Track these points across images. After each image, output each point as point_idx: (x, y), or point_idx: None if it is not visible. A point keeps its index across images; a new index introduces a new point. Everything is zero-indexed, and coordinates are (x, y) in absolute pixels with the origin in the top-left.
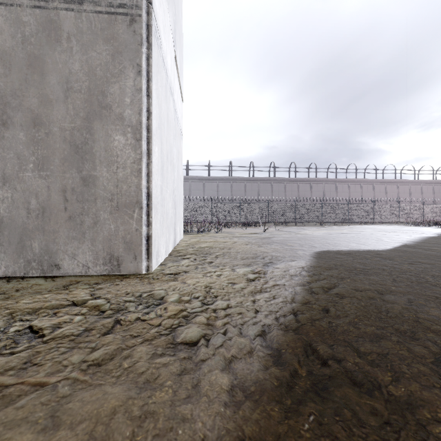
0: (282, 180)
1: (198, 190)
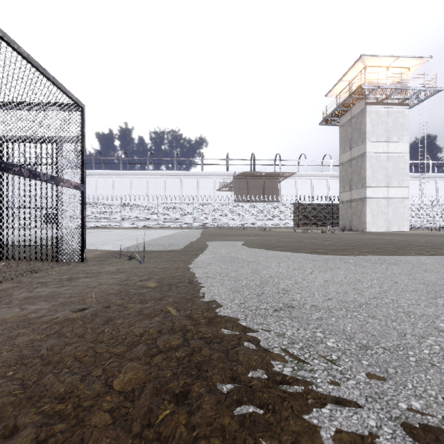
0: None
1: None
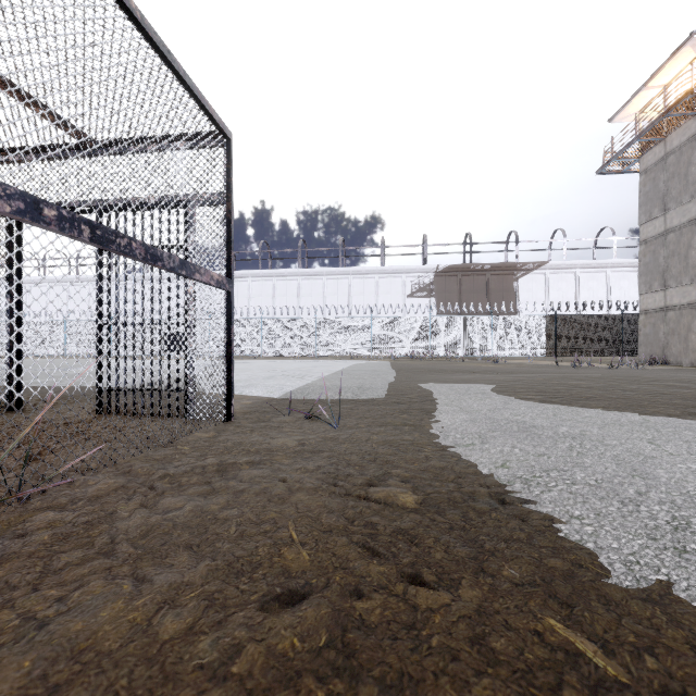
0: None
1: None
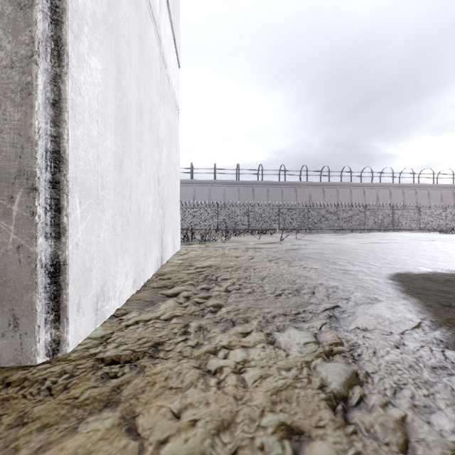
0: (293, 184)
1: (203, 195)
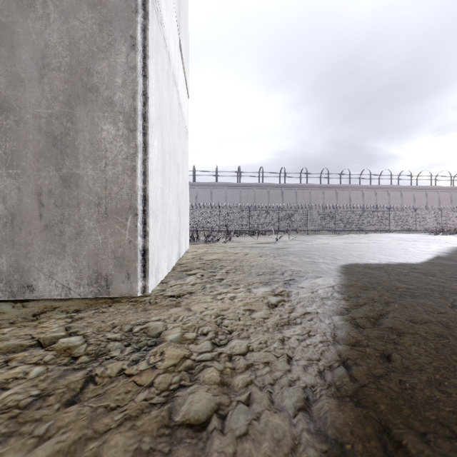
0: (293, 186)
1: (205, 197)
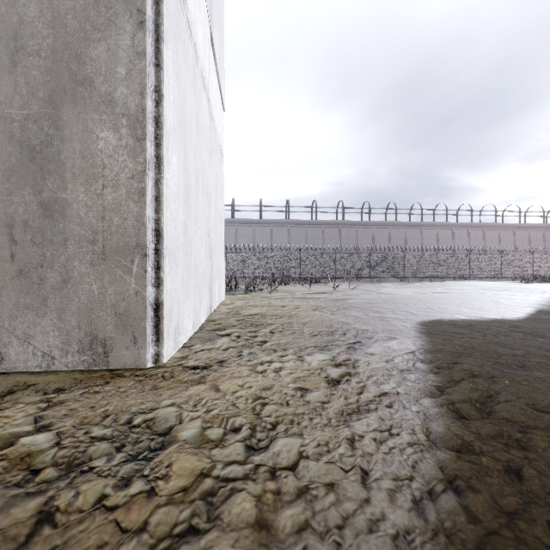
0: (352, 224)
1: (247, 237)
